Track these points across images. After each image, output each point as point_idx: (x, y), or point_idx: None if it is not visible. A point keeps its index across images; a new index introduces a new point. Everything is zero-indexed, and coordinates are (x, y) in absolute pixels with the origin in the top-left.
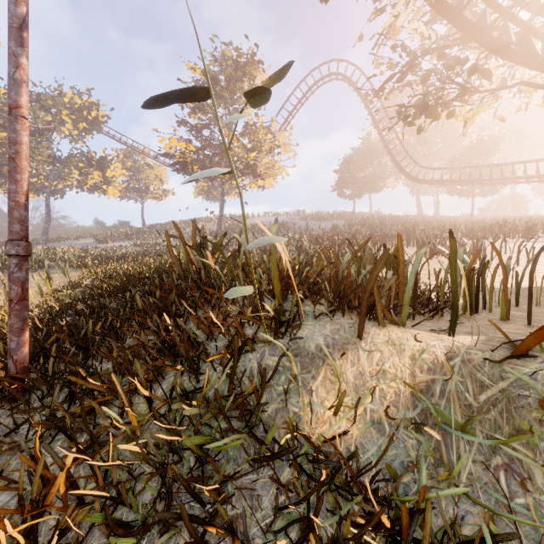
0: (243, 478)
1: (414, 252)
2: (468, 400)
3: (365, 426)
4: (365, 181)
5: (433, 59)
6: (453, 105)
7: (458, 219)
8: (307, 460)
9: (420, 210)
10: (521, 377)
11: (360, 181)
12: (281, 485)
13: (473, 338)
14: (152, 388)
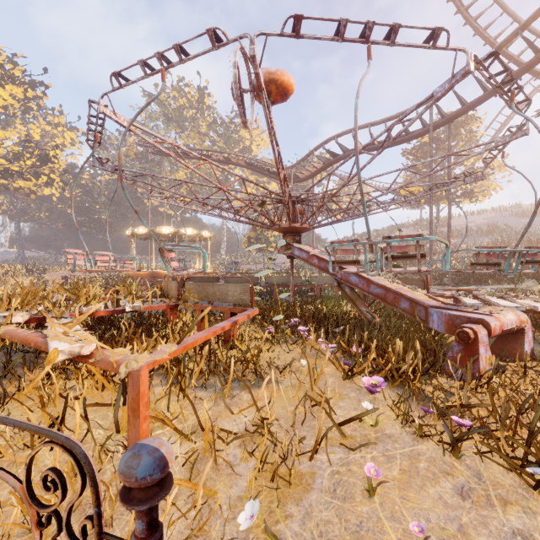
0: None
1: None
2: None
3: None
4: None
5: None
6: None
7: None
8: None
9: None
10: None
11: None
12: None
13: None
14: None
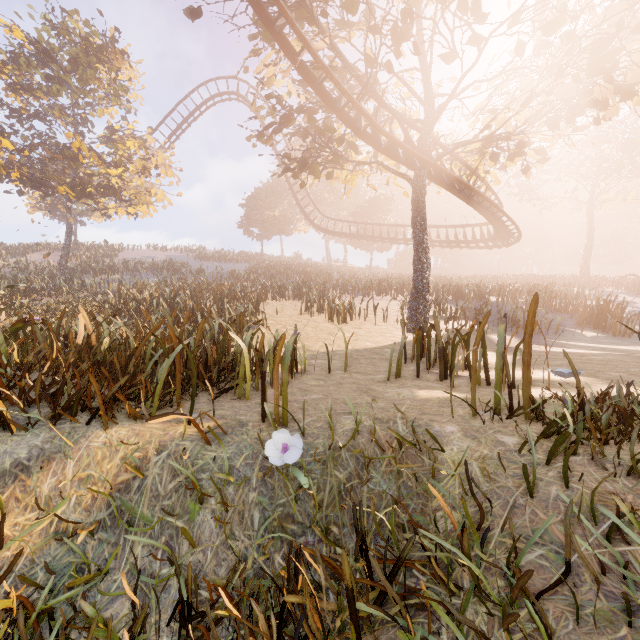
0: None
1: (303, 307)
2: (159, 491)
3: (45, 540)
4: (274, 222)
5: (305, 119)
6: (332, 167)
7: (360, 271)
8: None
9: (329, 258)
10: (179, 468)
11: (269, 221)
12: None
13: (210, 425)
14: None
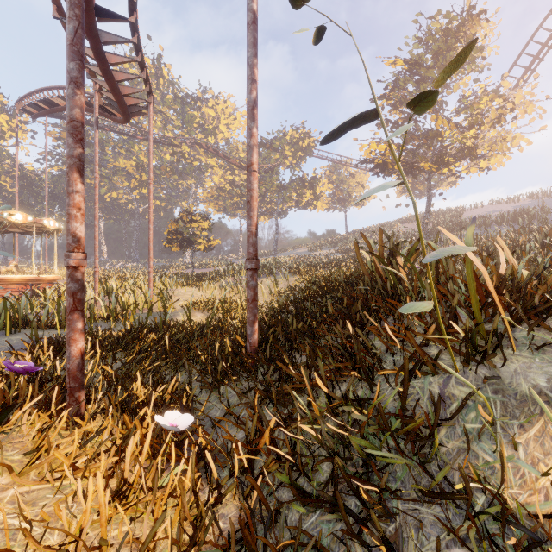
0: (410, 504)
1: None
2: None
3: None
4: None
5: None
6: None
7: None
8: (499, 525)
9: None
10: None
11: None
12: (453, 534)
13: None
14: (334, 386)
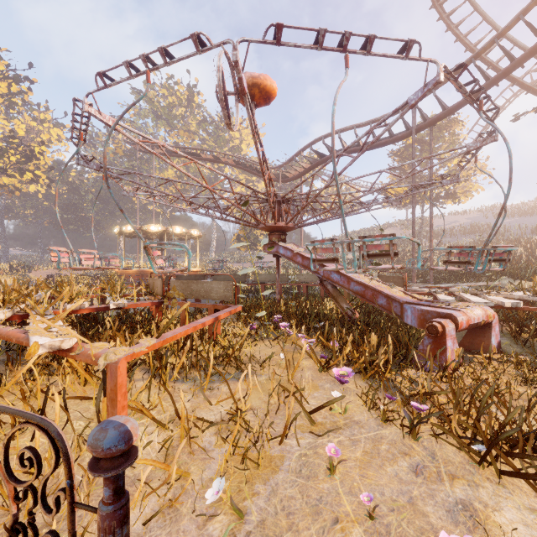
0: None
1: None
2: None
3: None
4: None
5: None
6: None
7: None
8: None
9: None
10: None
11: None
12: None
13: None
14: None
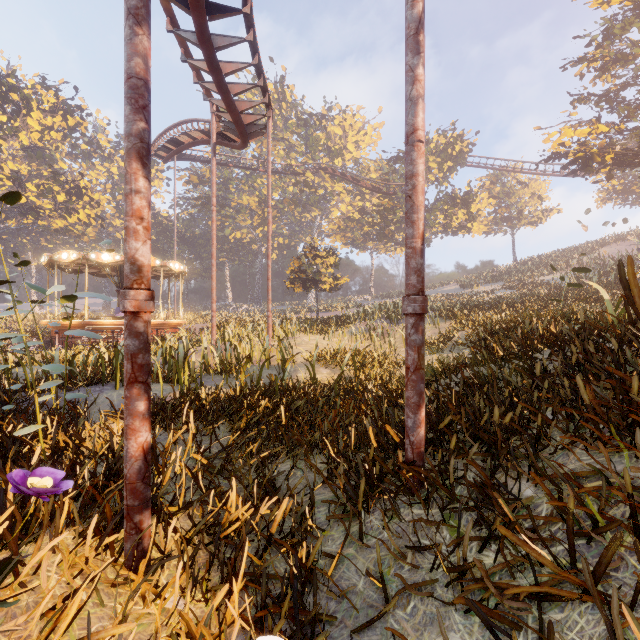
0: None
1: None
2: None
3: None
4: None
5: None
6: None
7: None
8: None
9: None
10: None
11: None
12: None
13: None
14: None
